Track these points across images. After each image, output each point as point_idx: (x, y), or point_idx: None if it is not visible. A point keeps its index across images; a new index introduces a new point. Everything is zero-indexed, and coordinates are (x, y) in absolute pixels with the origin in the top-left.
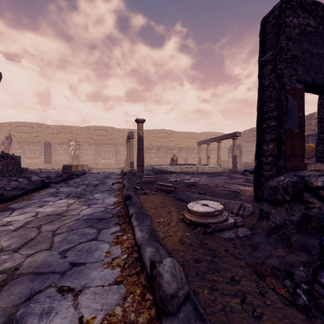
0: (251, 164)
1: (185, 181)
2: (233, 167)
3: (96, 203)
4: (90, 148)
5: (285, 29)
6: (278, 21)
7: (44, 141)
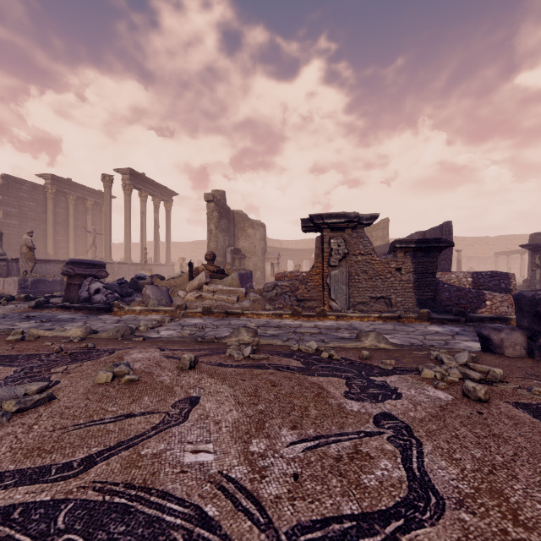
0: None
1: None
2: None
3: None
4: None
5: (536, 240)
6: (532, 240)
7: None
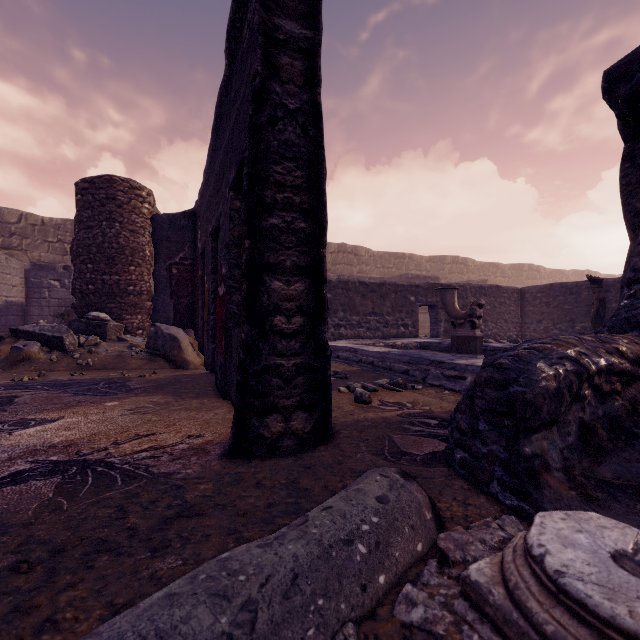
0: None
1: None
2: None
3: None
4: None
5: None
6: None
7: None
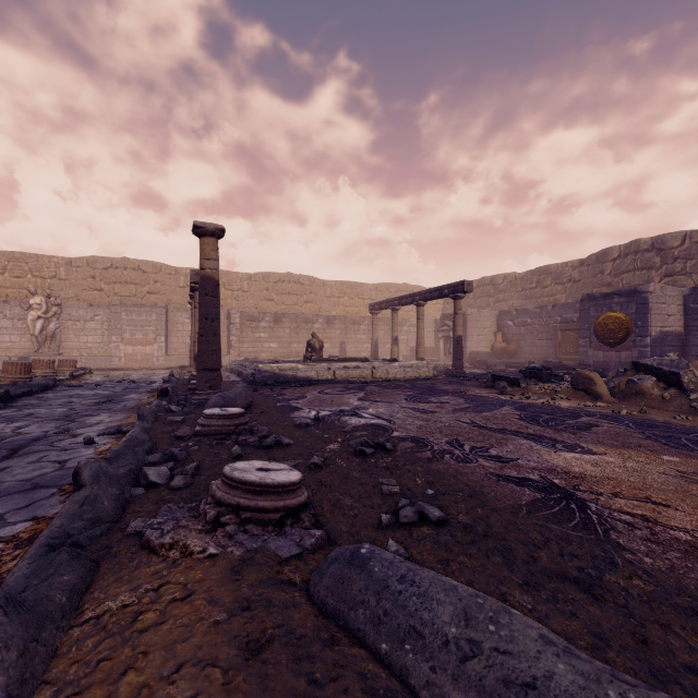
0: (485, 356)
1: (348, 427)
2: (454, 366)
3: None
4: (93, 314)
5: None
6: None
7: None
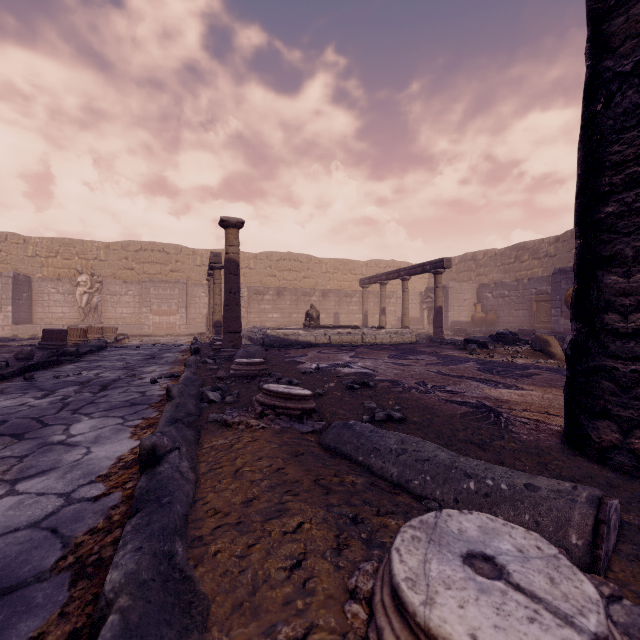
0: (466, 325)
1: (342, 373)
2: (435, 333)
3: (53, 469)
4: (126, 289)
5: None
6: None
7: (12, 273)
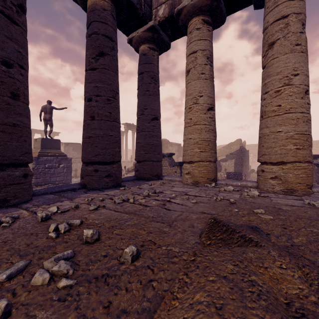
0: None
1: None
2: None
3: None
4: None
5: None
6: None
7: None
